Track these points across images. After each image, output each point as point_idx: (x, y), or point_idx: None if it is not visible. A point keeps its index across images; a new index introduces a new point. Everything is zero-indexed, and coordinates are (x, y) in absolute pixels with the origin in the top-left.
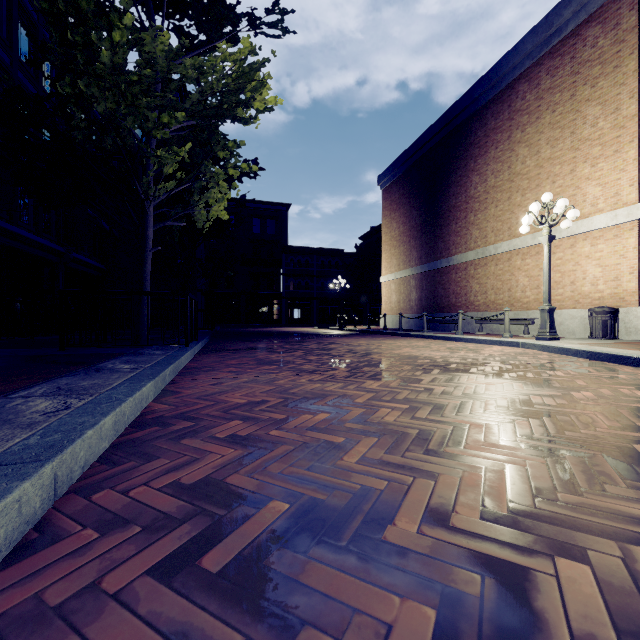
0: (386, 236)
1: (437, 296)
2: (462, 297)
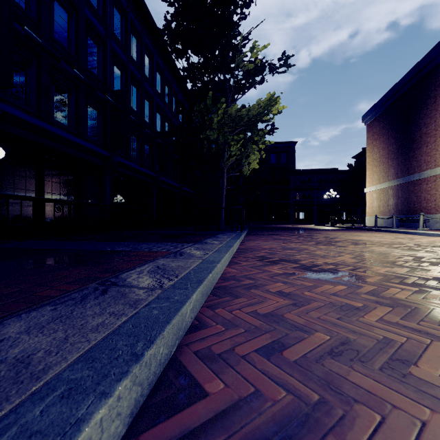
0: (369, 158)
1: (410, 202)
2: (432, 202)
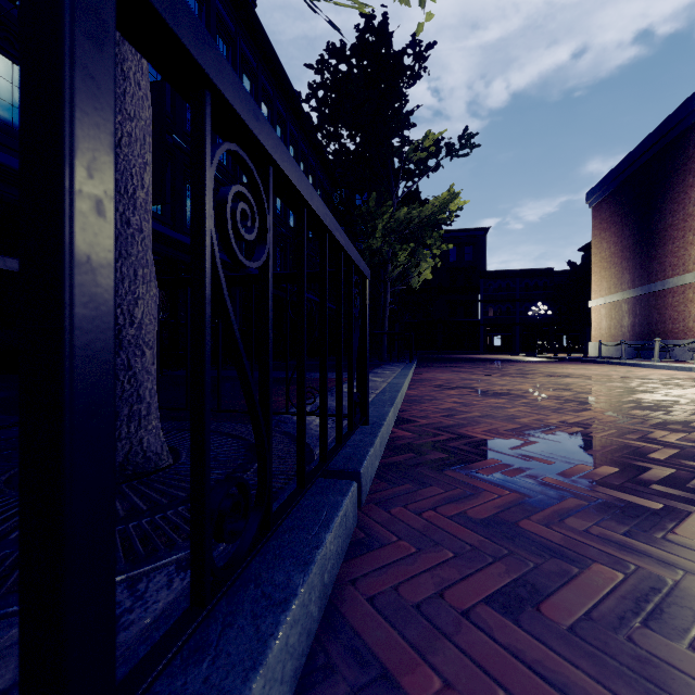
0: (595, 257)
1: (651, 322)
2: (679, 323)
